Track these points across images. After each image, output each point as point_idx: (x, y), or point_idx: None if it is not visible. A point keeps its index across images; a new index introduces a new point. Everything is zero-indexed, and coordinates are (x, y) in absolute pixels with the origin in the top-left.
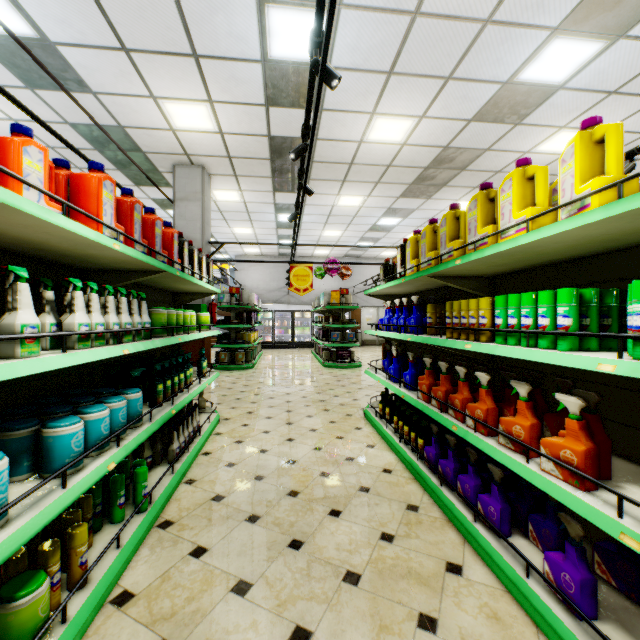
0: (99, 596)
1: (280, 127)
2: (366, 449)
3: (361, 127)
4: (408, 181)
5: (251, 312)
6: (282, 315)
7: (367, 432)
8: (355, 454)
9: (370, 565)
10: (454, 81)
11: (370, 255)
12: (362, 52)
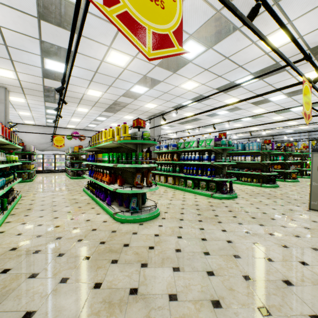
0: (3, 219)
1: (49, 84)
2: (80, 196)
3: (83, 90)
4: (105, 107)
5: (31, 155)
6: (48, 156)
7: (82, 193)
8: (76, 198)
9: (74, 210)
10: (112, 87)
11: (96, 130)
12: (80, 75)
